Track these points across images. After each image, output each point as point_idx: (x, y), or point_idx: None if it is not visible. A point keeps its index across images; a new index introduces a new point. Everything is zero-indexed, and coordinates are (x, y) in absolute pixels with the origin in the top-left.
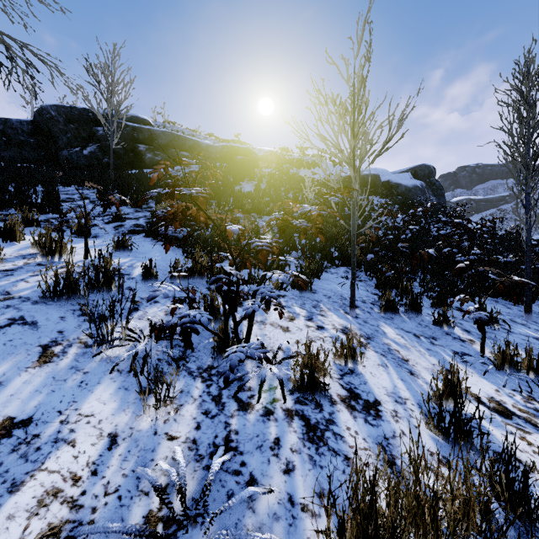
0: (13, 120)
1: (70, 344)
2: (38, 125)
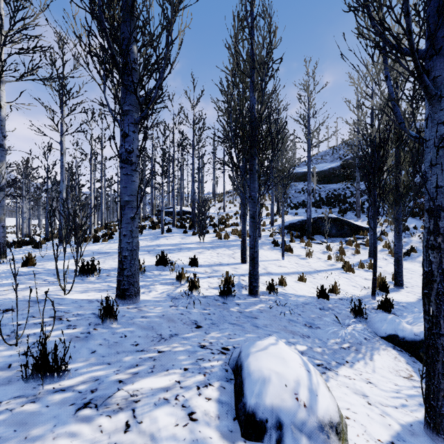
0: (335, 167)
1: (406, 237)
2: (343, 165)
